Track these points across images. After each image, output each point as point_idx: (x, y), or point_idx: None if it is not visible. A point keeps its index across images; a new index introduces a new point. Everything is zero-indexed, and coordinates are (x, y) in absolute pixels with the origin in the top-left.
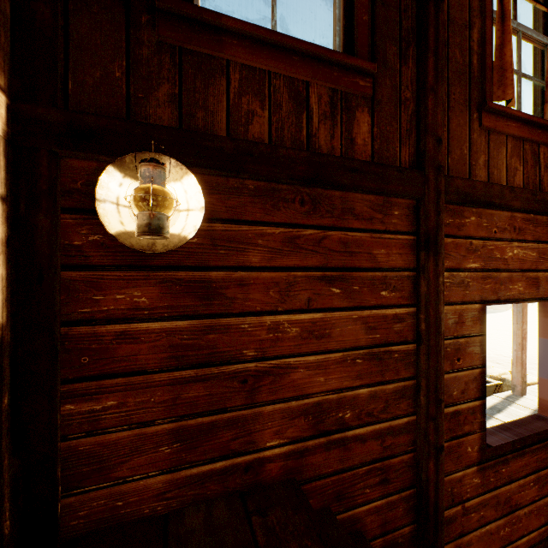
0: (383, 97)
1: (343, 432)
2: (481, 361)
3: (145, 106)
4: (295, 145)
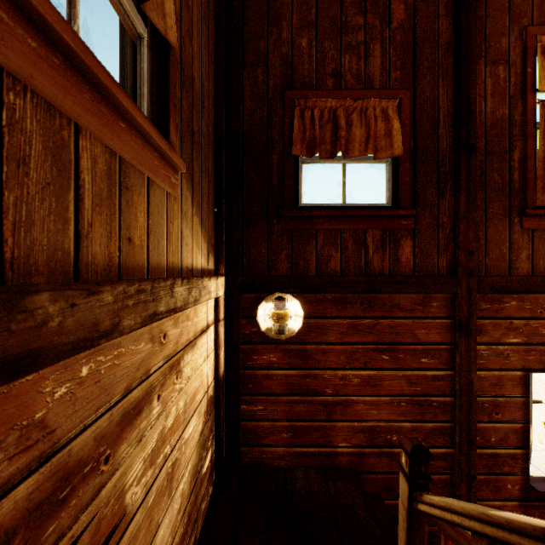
0: (423, 226)
1: (391, 448)
2: (523, 418)
3: (275, 263)
4: (357, 270)
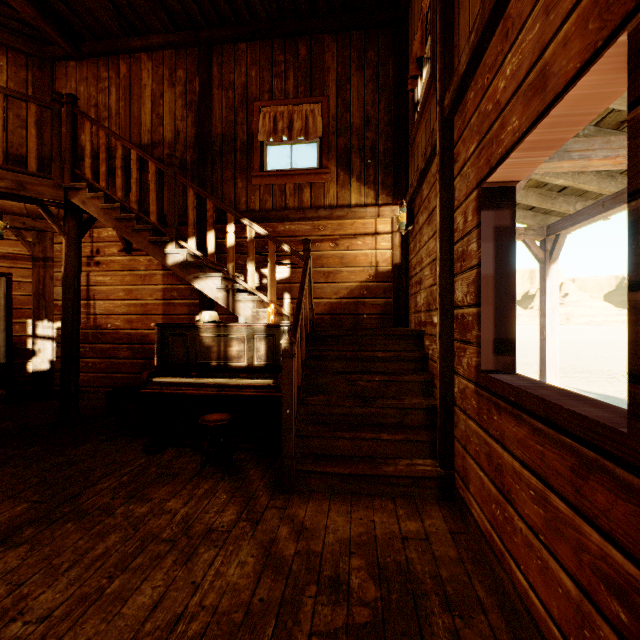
0: None
1: (431, 313)
2: (477, 260)
3: None
4: None
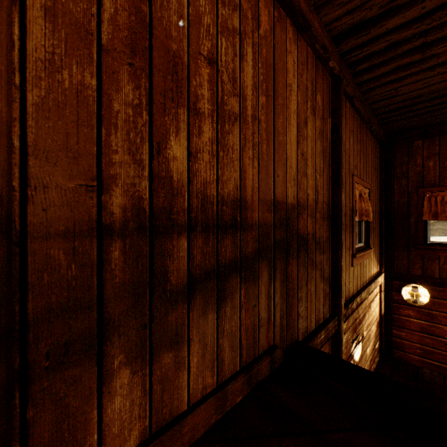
0: None
1: None
2: None
3: (412, 269)
4: None
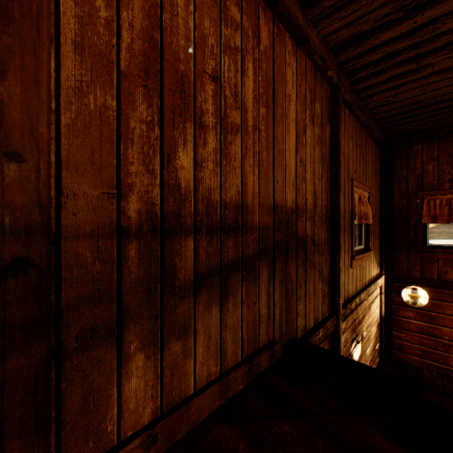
0: None
1: None
2: None
3: (412, 271)
4: None
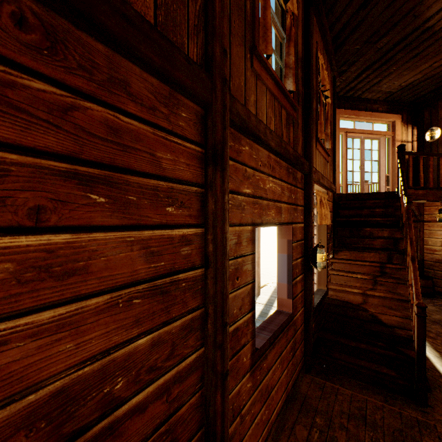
0: None
1: (112, 414)
2: (252, 277)
3: None
4: None
